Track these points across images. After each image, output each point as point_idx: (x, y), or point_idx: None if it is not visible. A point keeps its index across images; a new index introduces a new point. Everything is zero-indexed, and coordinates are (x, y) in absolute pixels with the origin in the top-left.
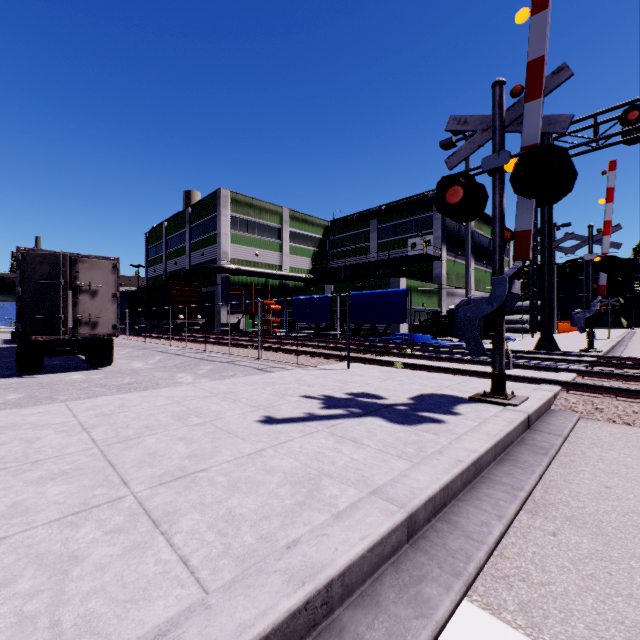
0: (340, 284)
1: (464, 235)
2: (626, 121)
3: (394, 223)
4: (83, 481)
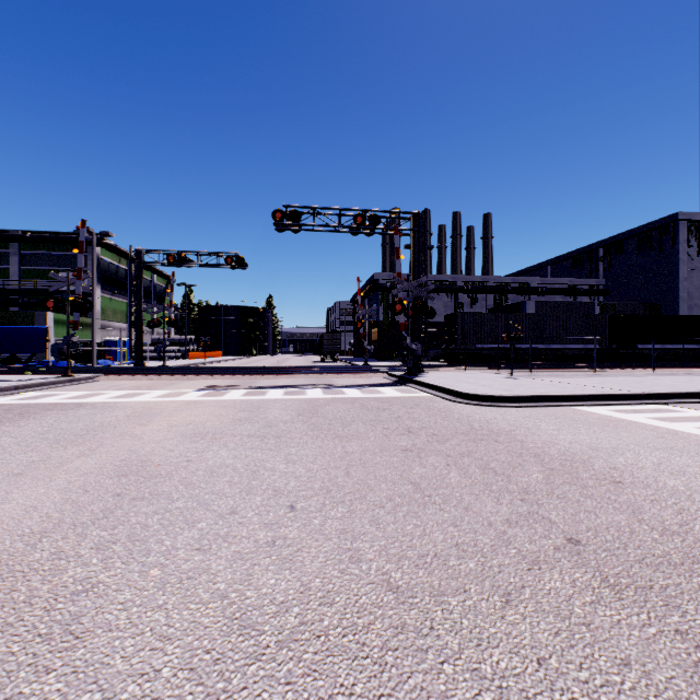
0: None
1: (123, 276)
2: (169, 260)
3: (43, 253)
4: None
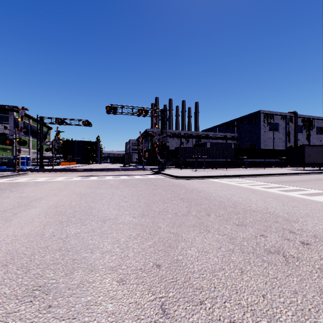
0: None
1: (26, 126)
2: (56, 122)
3: None
4: None
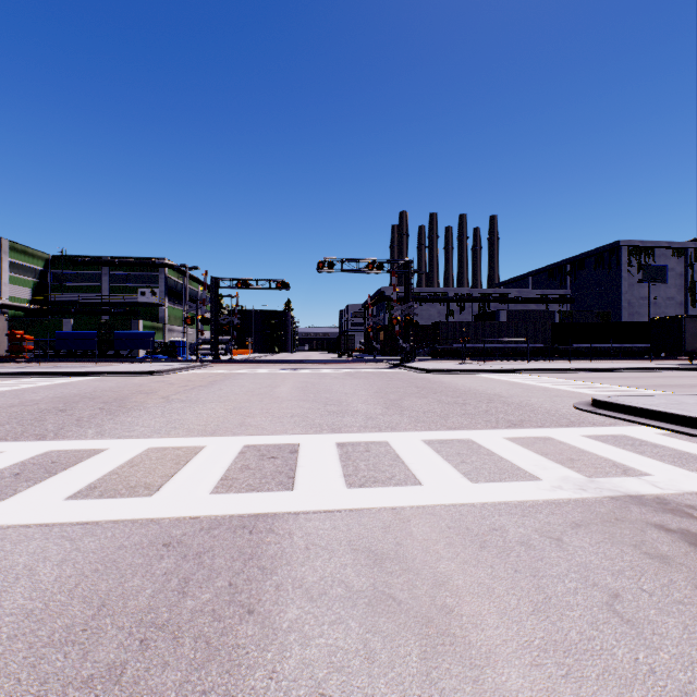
0: (82, 319)
1: (180, 289)
2: (238, 285)
3: (126, 273)
4: (146, 368)
